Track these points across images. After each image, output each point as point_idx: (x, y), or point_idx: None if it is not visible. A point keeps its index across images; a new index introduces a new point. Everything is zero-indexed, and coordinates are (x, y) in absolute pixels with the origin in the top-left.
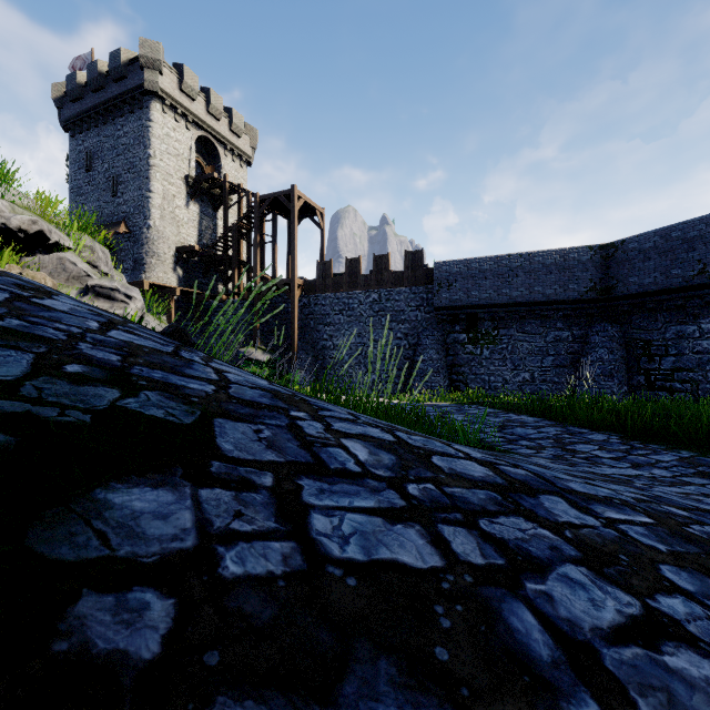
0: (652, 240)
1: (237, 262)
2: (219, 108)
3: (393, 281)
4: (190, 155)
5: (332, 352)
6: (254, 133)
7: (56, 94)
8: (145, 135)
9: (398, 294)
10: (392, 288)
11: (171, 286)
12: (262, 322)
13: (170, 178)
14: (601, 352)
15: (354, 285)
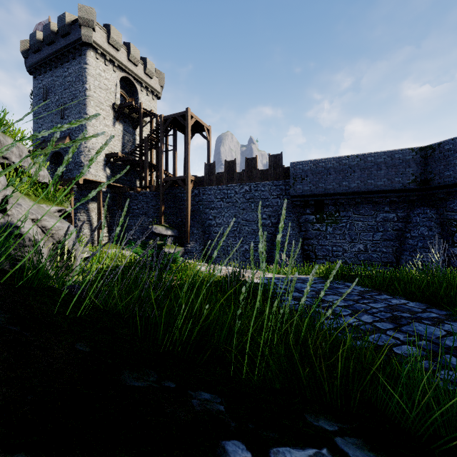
0: None
1: (149, 164)
2: (136, 57)
3: (260, 176)
4: (116, 90)
5: (215, 228)
6: (162, 76)
7: (23, 48)
8: (83, 74)
9: (264, 186)
10: (259, 182)
11: (100, 181)
12: (165, 207)
13: (101, 105)
14: (422, 229)
15: (231, 180)
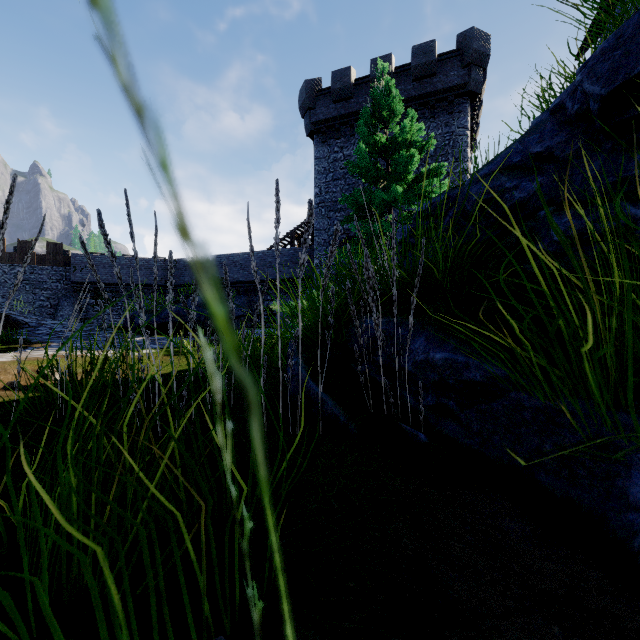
0: (186, 262)
1: None
2: None
3: (37, 260)
4: None
5: None
6: None
7: None
8: None
9: (42, 270)
10: (36, 266)
11: None
12: None
13: None
14: None
15: None
